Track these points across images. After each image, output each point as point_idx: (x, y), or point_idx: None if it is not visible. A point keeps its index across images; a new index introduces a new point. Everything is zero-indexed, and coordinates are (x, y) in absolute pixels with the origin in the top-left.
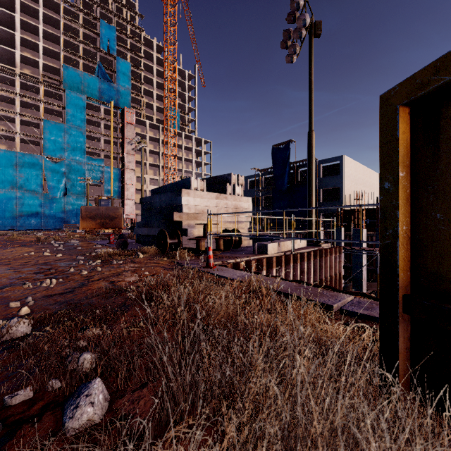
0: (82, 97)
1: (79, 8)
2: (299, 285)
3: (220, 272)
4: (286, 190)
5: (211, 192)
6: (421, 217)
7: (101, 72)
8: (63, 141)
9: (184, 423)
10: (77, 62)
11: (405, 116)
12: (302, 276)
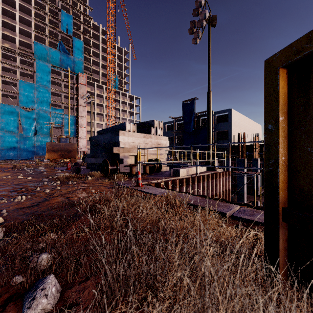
0: (47, 65)
1: (46, 1)
2: (202, 198)
3: (147, 189)
4: (192, 132)
5: (140, 132)
6: (295, 150)
7: (61, 47)
8: (33, 96)
9: (118, 310)
10: (44, 39)
11: (284, 75)
12: (203, 191)
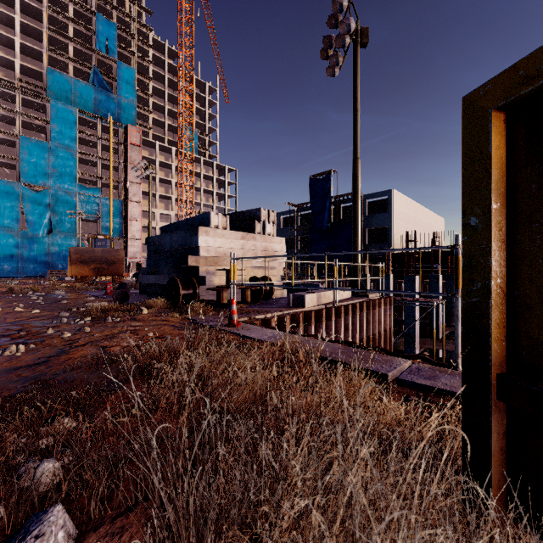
0: (72, 109)
1: None
2: (345, 347)
3: (246, 331)
4: (326, 230)
5: (236, 230)
6: (522, 266)
7: (97, 79)
8: (46, 165)
9: None
10: (66, 65)
11: (500, 125)
12: (346, 333)
